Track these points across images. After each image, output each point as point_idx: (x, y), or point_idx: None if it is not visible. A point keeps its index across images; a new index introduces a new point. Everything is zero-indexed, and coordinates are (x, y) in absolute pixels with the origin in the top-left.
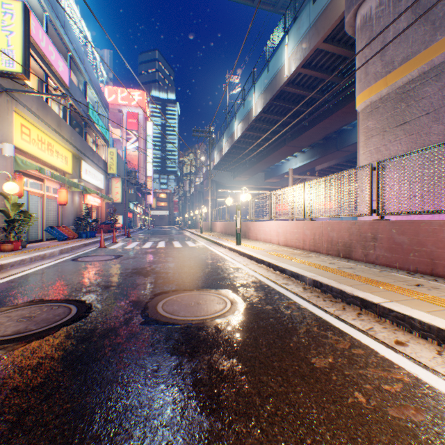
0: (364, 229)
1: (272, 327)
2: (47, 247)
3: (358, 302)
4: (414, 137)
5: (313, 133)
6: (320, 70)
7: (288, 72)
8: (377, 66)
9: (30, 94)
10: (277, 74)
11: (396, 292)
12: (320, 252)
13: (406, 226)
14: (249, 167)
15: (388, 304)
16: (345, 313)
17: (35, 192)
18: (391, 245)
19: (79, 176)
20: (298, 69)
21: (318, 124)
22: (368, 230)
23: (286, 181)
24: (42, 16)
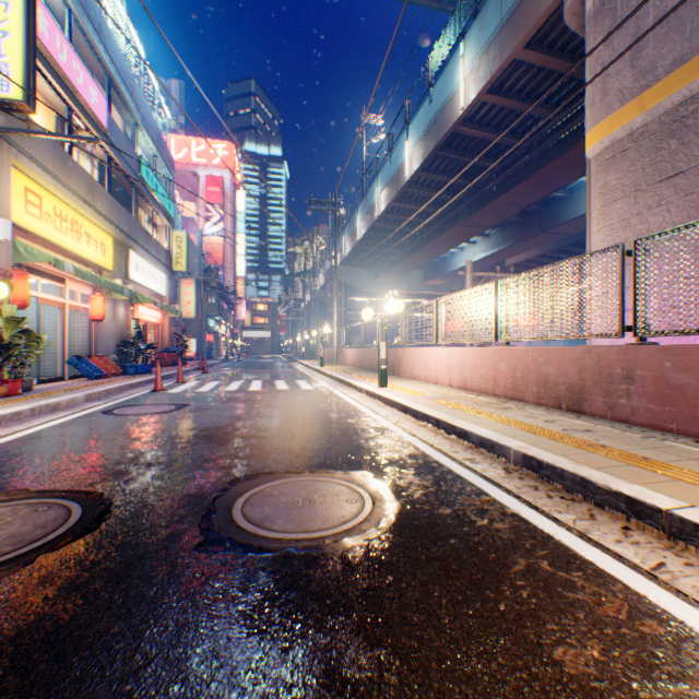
0: (609, 361)
1: (456, 559)
2: (67, 389)
3: (621, 505)
4: (694, 198)
5: (504, 204)
6: (518, 97)
7: (464, 102)
8: (625, 78)
9: (36, 135)
10: (445, 106)
11: (694, 484)
12: (525, 401)
13: (693, 355)
14: (399, 261)
15: (689, 512)
16: (598, 526)
17: (50, 299)
18: (661, 389)
19: (125, 276)
20: (481, 96)
21: (512, 189)
22: (617, 363)
23: (458, 284)
24: (63, 14)
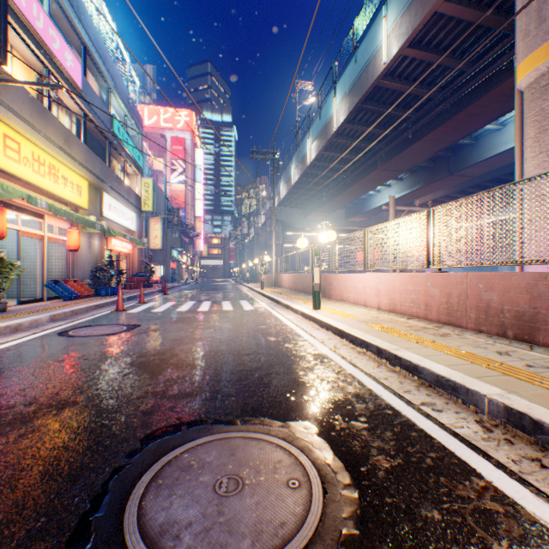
0: None
1: None
2: (36, 310)
3: None
4: None
5: (418, 149)
6: (436, 51)
7: (386, 57)
8: None
9: (4, 83)
10: (369, 64)
11: None
12: (462, 327)
13: None
14: (326, 202)
15: None
16: None
17: (29, 232)
18: None
19: (100, 213)
20: (403, 50)
21: (427, 135)
22: None
23: (375, 221)
24: None
